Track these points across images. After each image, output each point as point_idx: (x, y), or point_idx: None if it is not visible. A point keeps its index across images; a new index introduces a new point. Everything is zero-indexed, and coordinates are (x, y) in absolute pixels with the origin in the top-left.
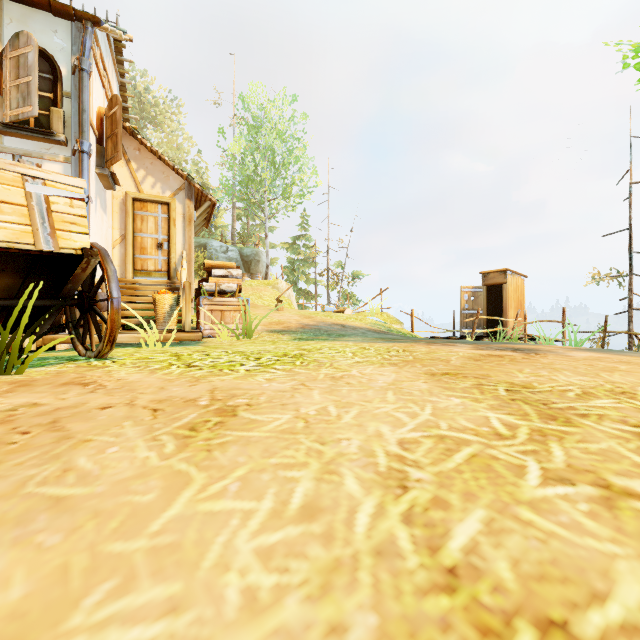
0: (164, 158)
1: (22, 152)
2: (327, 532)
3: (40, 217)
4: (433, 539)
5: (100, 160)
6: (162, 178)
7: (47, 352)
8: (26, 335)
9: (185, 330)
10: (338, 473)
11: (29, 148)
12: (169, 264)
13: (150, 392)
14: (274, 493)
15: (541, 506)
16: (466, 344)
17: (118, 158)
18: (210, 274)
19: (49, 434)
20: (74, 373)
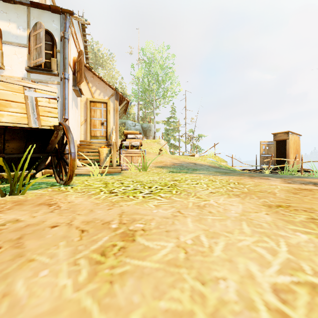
0: (104, 80)
1: (38, 80)
2: None
3: (32, 109)
4: None
5: (74, 83)
6: (103, 90)
7: (47, 178)
8: (28, 173)
9: (113, 166)
10: None
11: (41, 78)
12: (107, 133)
13: (83, 214)
14: None
15: None
16: (275, 178)
17: (82, 81)
18: (126, 137)
19: (11, 250)
20: (48, 196)
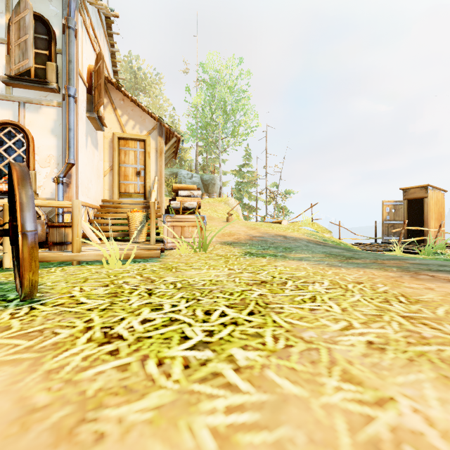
0: (141, 105)
1: (25, 100)
2: None
3: None
4: None
5: (89, 106)
6: (140, 121)
7: None
8: None
9: (150, 244)
10: None
11: (31, 96)
12: (145, 187)
13: None
14: None
15: None
16: None
17: (101, 102)
18: (177, 194)
19: None
20: None
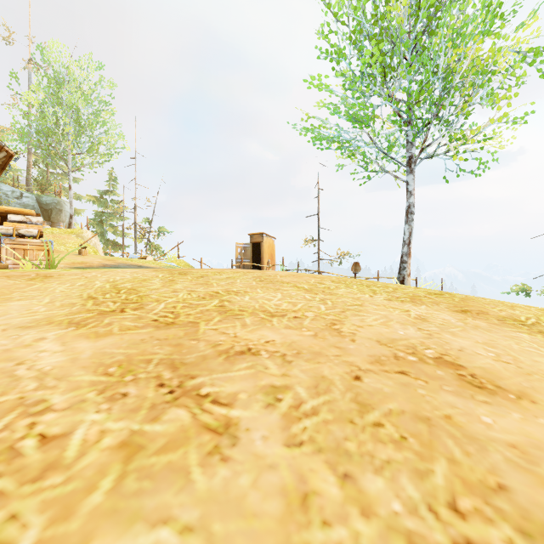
0: None
1: None
2: (86, 286)
3: None
4: (116, 286)
5: None
6: None
7: None
8: None
9: None
10: (94, 282)
11: None
12: None
13: None
14: (70, 284)
15: (150, 282)
16: None
17: None
18: (4, 219)
19: None
20: None
